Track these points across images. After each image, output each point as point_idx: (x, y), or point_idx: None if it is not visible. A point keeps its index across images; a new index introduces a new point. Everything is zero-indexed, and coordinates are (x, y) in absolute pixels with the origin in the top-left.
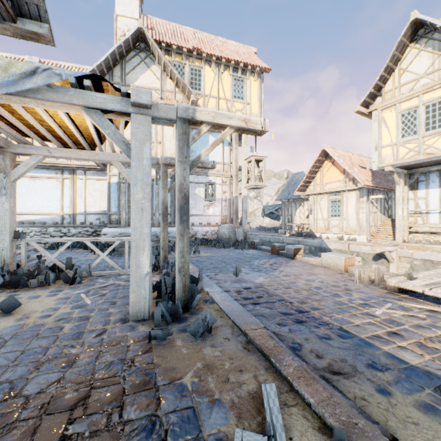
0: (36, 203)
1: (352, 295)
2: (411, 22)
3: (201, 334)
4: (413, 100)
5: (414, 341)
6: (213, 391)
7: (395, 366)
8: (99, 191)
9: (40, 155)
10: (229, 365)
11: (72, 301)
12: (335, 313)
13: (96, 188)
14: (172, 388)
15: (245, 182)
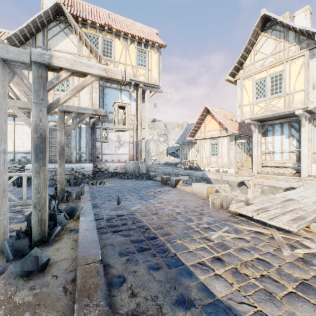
0: None
1: (202, 220)
2: (261, 16)
3: (30, 273)
4: (263, 72)
5: (231, 267)
6: None
7: (201, 302)
8: (27, 134)
9: None
10: None
11: None
12: (178, 238)
13: (24, 132)
14: None
15: (148, 129)
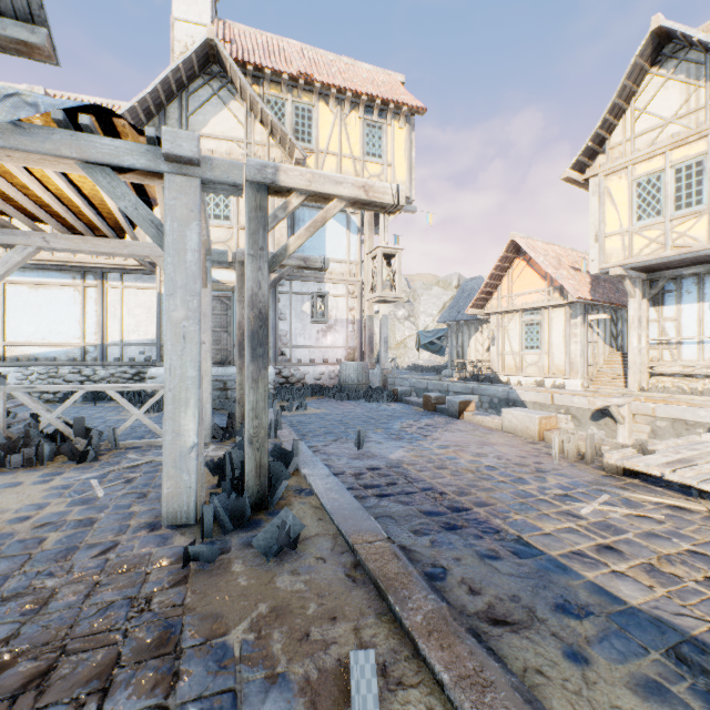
0: (41, 327)
1: (546, 481)
2: (651, 32)
3: (278, 551)
4: (656, 159)
5: (640, 562)
6: (276, 659)
7: (602, 609)
8: (145, 307)
9: (30, 246)
10: (316, 608)
11: (73, 492)
12: (513, 511)
13: (140, 302)
14: (206, 652)
15: None
